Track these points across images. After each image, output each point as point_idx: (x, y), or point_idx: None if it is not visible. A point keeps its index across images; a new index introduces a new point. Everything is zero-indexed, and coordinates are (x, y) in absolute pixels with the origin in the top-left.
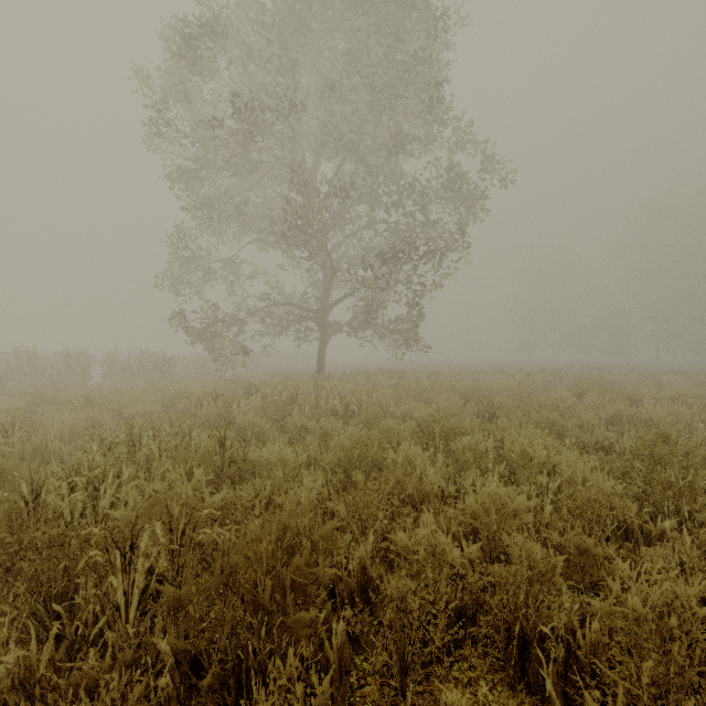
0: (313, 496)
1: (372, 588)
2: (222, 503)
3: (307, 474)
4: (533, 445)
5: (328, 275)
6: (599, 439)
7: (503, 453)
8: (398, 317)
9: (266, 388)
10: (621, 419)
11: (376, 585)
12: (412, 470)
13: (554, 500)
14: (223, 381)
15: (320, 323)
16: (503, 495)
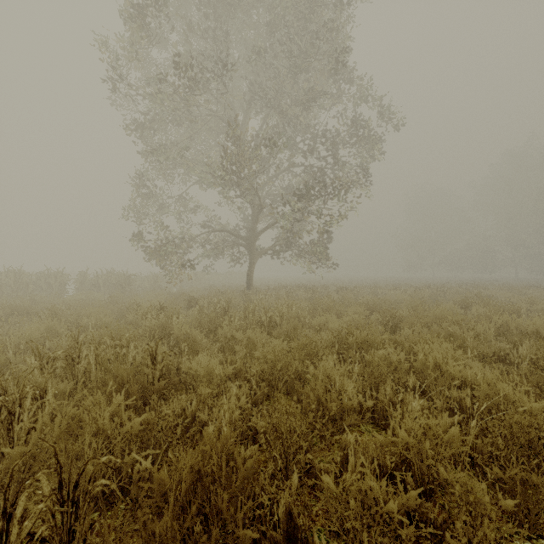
0: (236, 416)
1: (297, 536)
2: (141, 428)
3: (232, 386)
4: (442, 358)
5: (255, 209)
6: (496, 350)
7: (411, 363)
8: (312, 243)
9: (203, 301)
10: (507, 330)
11: (302, 534)
12: (331, 383)
13: (479, 422)
14: (171, 294)
15: (249, 248)
16: (435, 424)
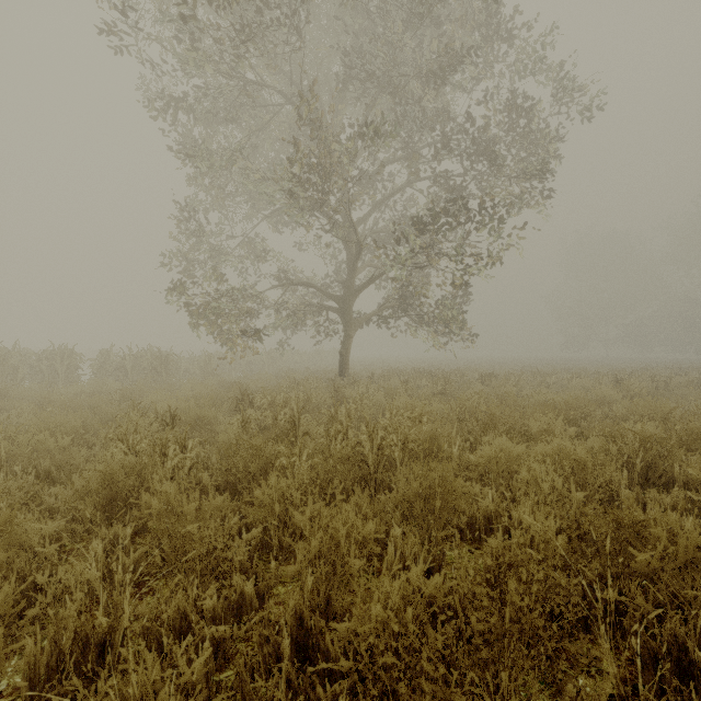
0: None
1: None
2: None
3: None
4: None
5: (352, 254)
6: None
7: None
8: (440, 305)
9: (261, 401)
10: None
11: None
12: None
13: None
14: (223, 385)
15: (343, 314)
16: None
